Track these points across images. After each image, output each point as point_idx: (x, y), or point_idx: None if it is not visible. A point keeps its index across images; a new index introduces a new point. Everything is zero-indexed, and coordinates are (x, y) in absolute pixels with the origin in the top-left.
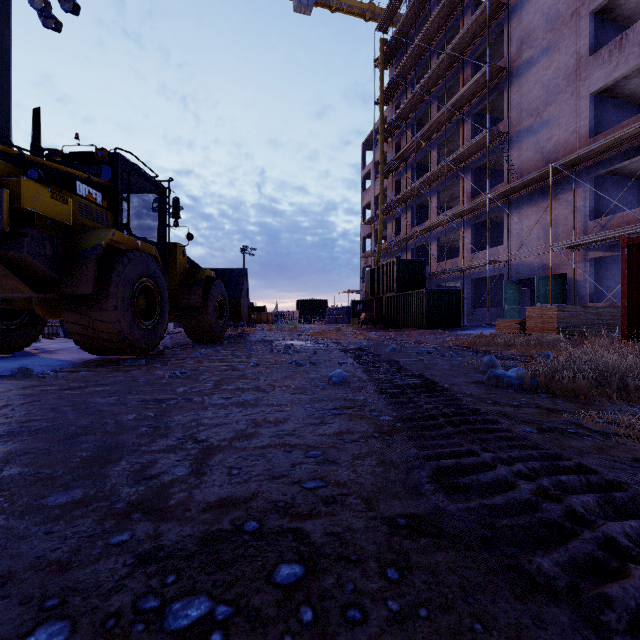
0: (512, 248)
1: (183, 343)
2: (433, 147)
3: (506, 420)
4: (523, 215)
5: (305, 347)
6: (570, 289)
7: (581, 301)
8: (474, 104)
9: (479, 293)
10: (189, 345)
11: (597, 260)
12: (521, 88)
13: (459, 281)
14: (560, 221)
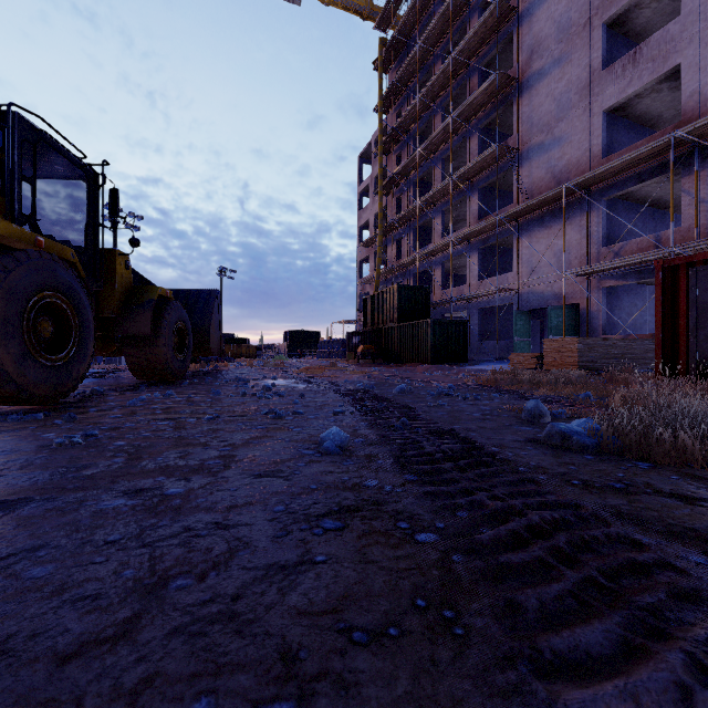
0: (522, 275)
1: (128, 384)
2: (437, 162)
3: (637, 530)
4: (534, 239)
5: (290, 388)
6: (583, 320)
7: (594, 333)
8: (482, 116)
9: (486, 324)
10: (133, 387)
11: (609, 290)
12: (531, 101)
13: (464, 311)
14: (572, 247)
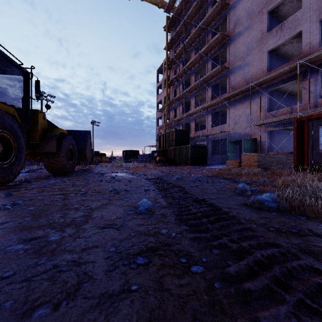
0: (231, 125)
1: (45, 175)
2: (193, 73)
3: (314, 261)
4: (236, 109)
5: (124, 177)
6: (258, 146)
7: (263, 151)
8: (213, 53)
9: (215, 147)
10: (47, 177)
11: (270, 132)
12: (235, 46)
13: (205, 141)
14: (253, 112)
